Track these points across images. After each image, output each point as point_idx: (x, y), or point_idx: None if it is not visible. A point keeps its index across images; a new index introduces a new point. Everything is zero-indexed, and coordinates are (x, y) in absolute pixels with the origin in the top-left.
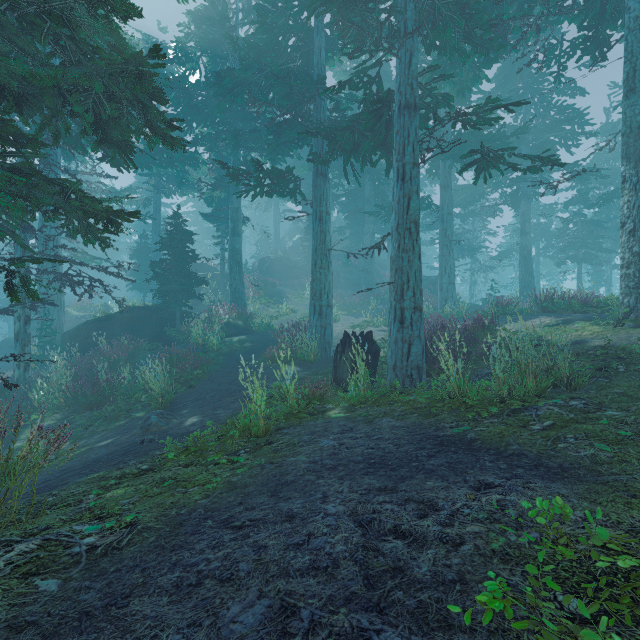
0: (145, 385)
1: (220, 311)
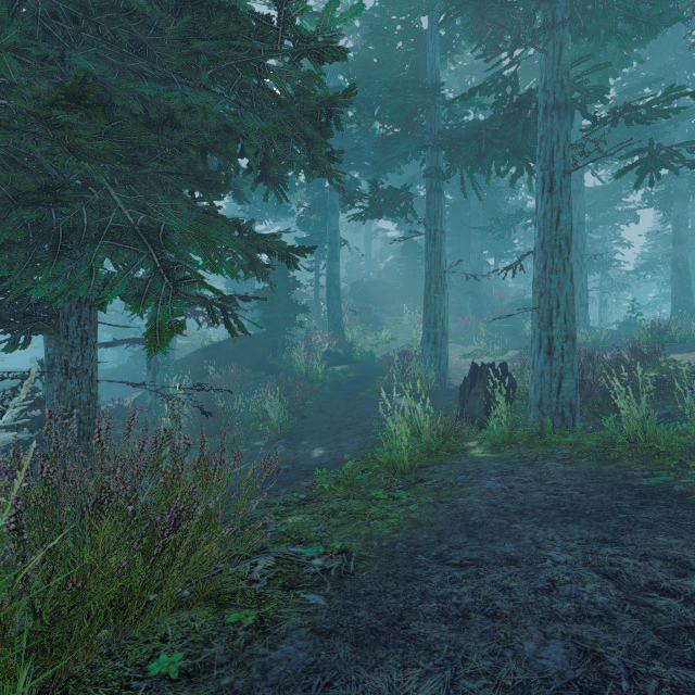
0: (258, 414)
1: (320, 339)
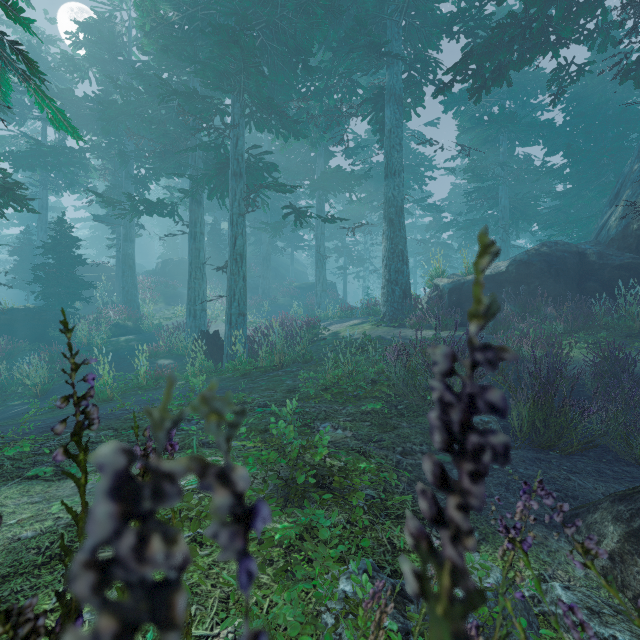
0: (23, 380)
1: (110, 313)
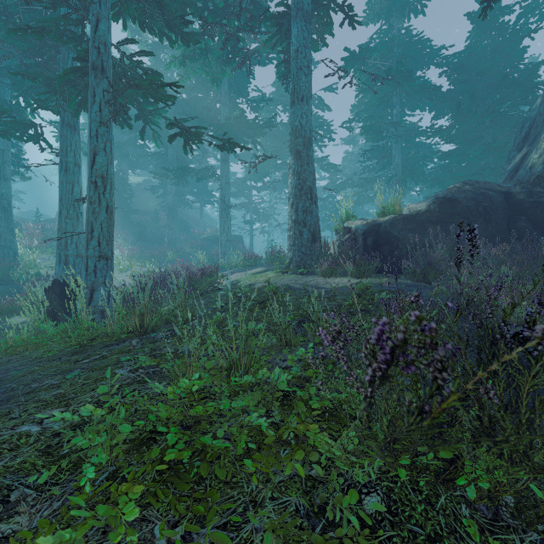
0: None
1: None
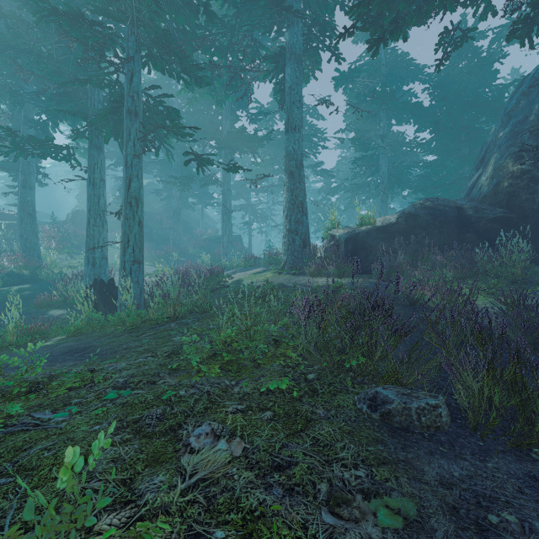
0: None
1: (3, 261)
